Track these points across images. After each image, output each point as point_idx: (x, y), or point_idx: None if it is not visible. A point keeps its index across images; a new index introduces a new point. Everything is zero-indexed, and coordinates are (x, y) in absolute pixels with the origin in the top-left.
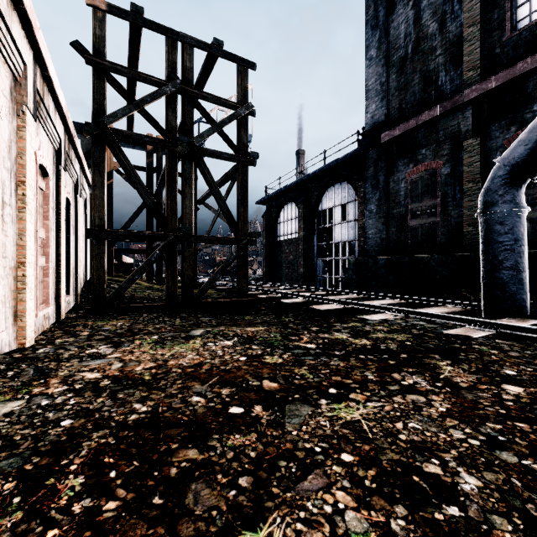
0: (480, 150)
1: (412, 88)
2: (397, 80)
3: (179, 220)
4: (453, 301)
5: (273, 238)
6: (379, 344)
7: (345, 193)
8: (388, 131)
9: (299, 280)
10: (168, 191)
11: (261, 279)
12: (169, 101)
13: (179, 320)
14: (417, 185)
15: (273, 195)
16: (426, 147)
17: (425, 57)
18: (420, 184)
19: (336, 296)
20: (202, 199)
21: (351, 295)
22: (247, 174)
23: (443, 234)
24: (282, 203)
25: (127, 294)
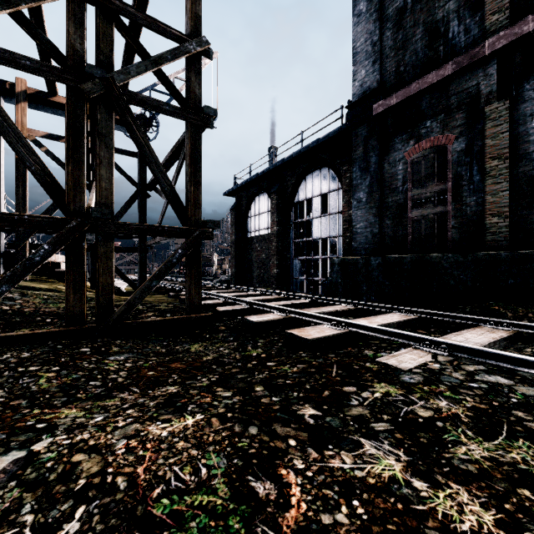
0: (509, 117)
1: (413, 45)
2: (393, 38)
3: (123, 208)
4: (488, 319)
5: (243, 234)
6: (529, 531)
7: (326, 181)
8: (383, 100)
9: (272, 283)
10: (68, 151)
11: (229, 281)
12: (71, 10)
13: (54, 373)
14: (419, 166)
15: (243, 184)
16: (432, 117)
17: (431, 4)
18: (424, 164)
19: (322, 308)
20: (152, 182)
21: (339, 306)
22: (200, 138)
23: (455, 227)
24: (253, 194)
25: (27, 308)
